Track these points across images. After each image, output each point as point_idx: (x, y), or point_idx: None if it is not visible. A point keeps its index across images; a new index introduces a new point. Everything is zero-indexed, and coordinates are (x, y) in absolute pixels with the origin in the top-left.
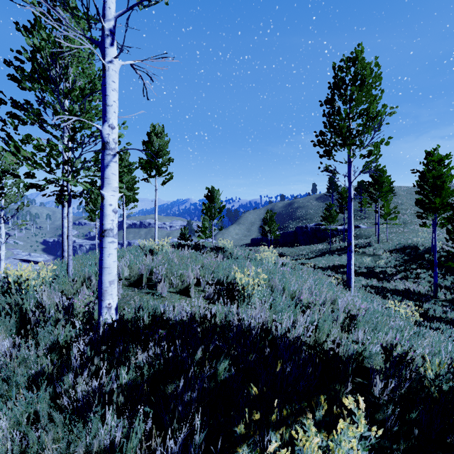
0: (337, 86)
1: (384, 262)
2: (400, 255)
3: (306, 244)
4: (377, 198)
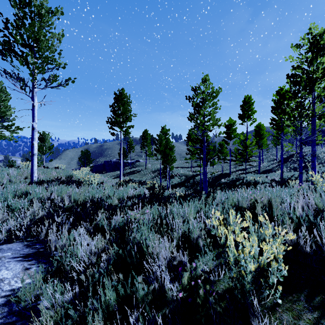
0: (115, 101)
1: (146, 177)
2: (153, 173)
3: (110, 171)
4: (145, 146)
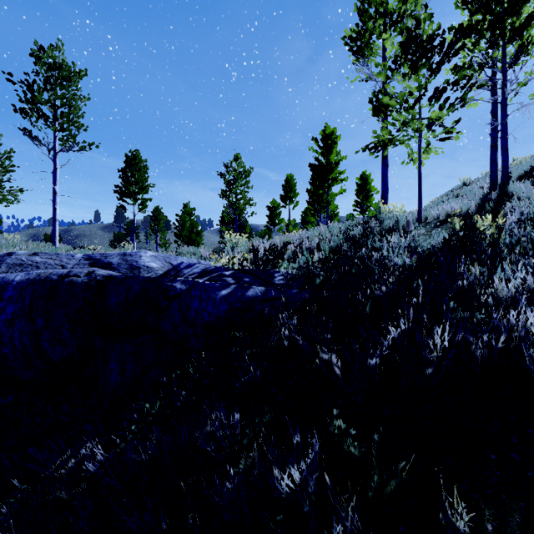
0: (128, 166)
1: None
2: None
3: None
4: (157, 232)
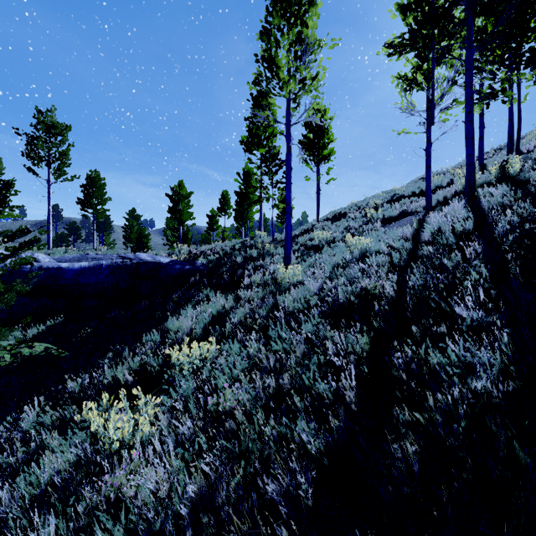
0: (89, 183)
1: None
2: None
3: None
4: (102, 233)
